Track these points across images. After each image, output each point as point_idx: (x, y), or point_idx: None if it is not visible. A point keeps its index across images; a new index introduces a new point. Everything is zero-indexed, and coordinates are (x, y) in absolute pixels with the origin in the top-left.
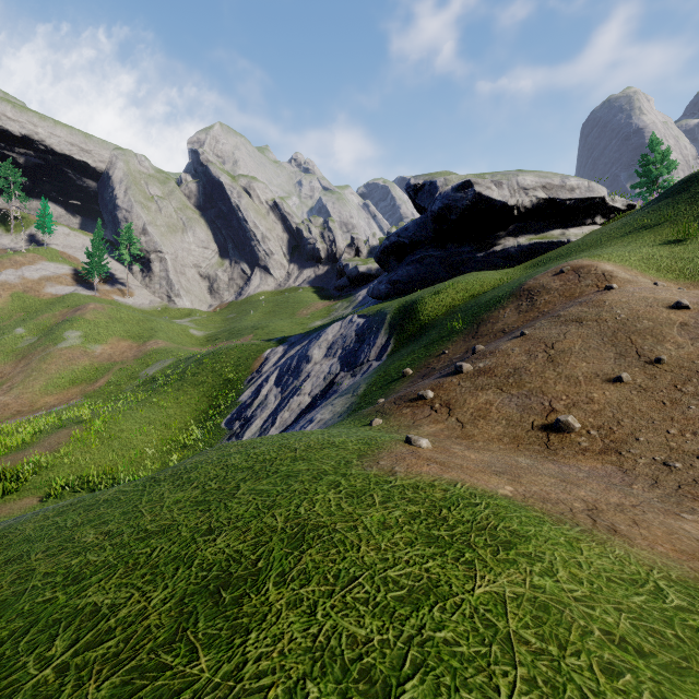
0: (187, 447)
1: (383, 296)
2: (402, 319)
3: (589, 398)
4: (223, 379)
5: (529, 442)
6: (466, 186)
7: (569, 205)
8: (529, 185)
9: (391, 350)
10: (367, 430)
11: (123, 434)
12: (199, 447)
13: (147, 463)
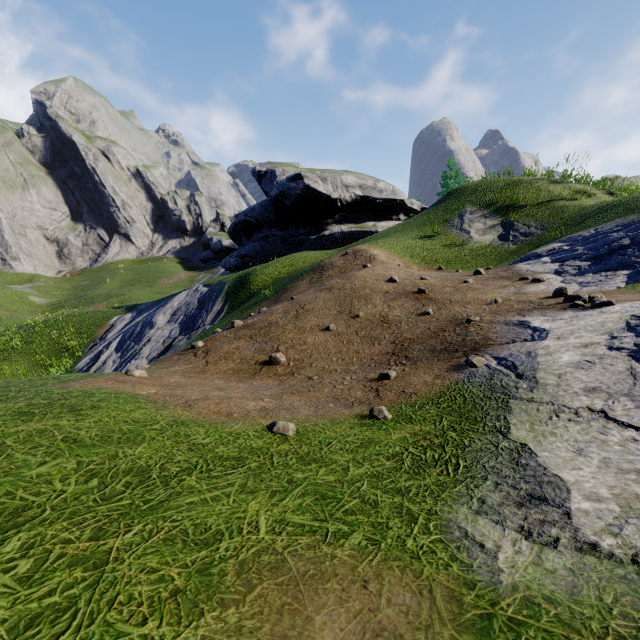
0: None
1: (234, 268)
2: (237, 288)
3: (304, 341)
4: (61, 347)
5: (245, 373)
6: (298, 178)
7: (379, 203)
8: (349, 183)
9: (224, 315)
10: None
11: None
12: None
13: None
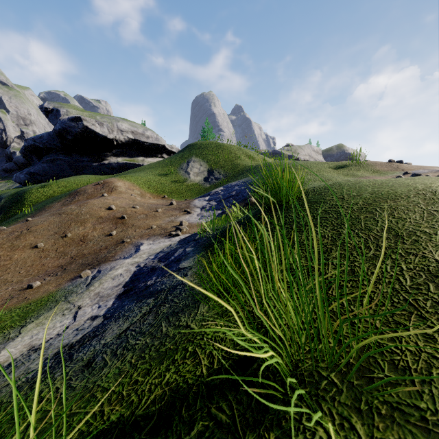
0: None
1: (23, 183)
2: (11, 203)
3: (11, 257)
4: None
5: None
6: (78, 119)
7: (147, 145)
8: (124, 129)
9: None
10: None
11: None
12: None
13: None
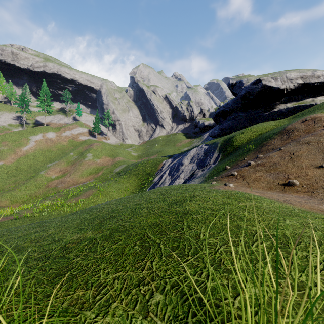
0: None
1: (216, 135)
2: (225, 145)
3: (306, 174)
4: (146, 173)
5: (275, 189)
6: (258, 81)
7: (317, 85)
8: (293, 77)
9: (220, 159)
10: None
11: (110, 193)
12: None
13: None
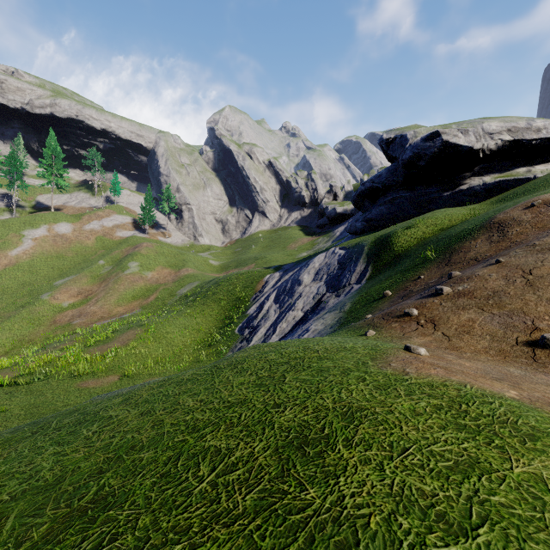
0: (211, 346)
1: (359, 231)
2: (378, 250)
3: None
4: (235, 297)
5: (515, 356)
6: (434, 136)
7: (535, 145)
8: (494, 130)
9: (369, 275)
10: (365, 339)
11: (168, 335)
12: (219, 347)
13: (185, 357)
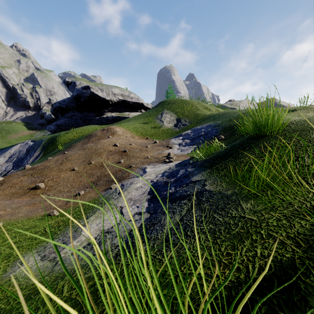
0: None
1: (53, 131)
2: (49, 144)
3: (59, 176)
4: None
5: (18, 194)
6: (87, 88)
7: (131, 104)
8: (116, 93)
9: (39, 158)
10: None
11: None
12: None
13: None
